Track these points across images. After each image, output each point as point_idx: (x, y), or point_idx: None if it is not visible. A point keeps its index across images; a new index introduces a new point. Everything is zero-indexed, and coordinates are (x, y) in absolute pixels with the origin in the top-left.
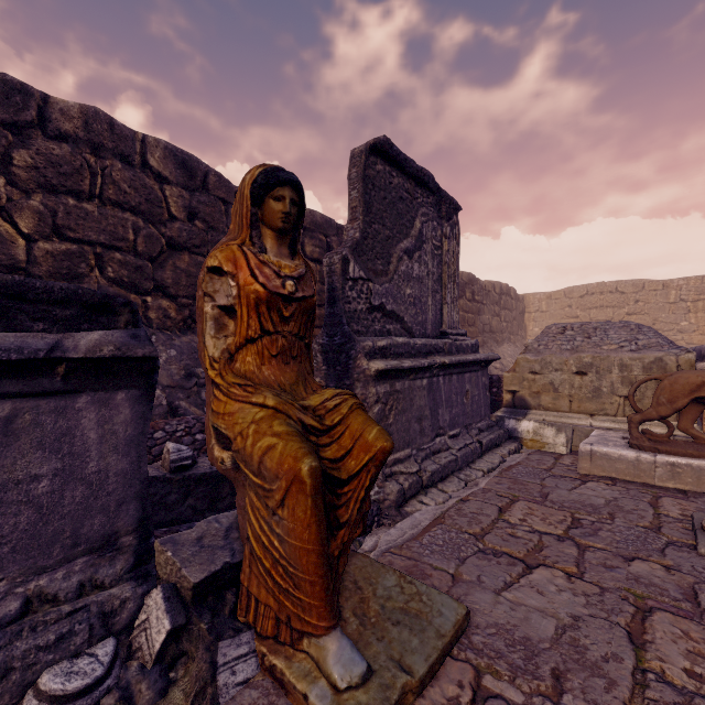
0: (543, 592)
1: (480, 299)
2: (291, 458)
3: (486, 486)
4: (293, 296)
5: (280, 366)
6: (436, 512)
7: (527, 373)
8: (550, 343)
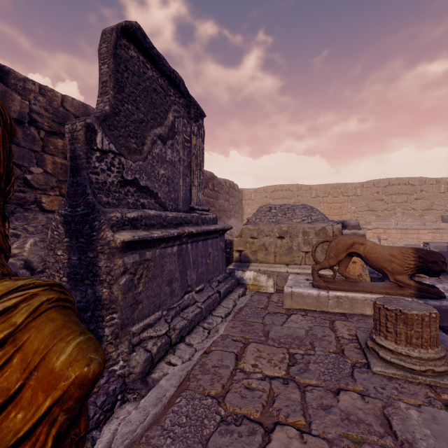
0: None
1: (218, 189)
2: None
3: (224, 332)
4: None
5: None
6: (182, 374)
7: (249, 238)
8: (262, 217)
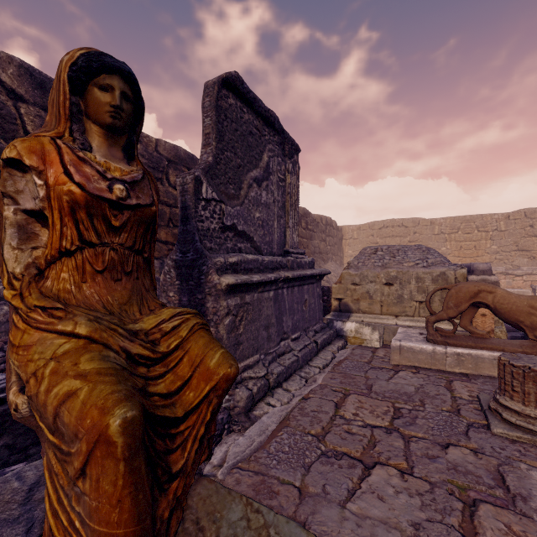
0: (383, 496)
1: (312, 228)
2: (96, 410)
3: (323, 382)
4: (124, 203)
5: (107, 283)
6: (282, 414)
7: (349, 285)
8: (366, 261)
